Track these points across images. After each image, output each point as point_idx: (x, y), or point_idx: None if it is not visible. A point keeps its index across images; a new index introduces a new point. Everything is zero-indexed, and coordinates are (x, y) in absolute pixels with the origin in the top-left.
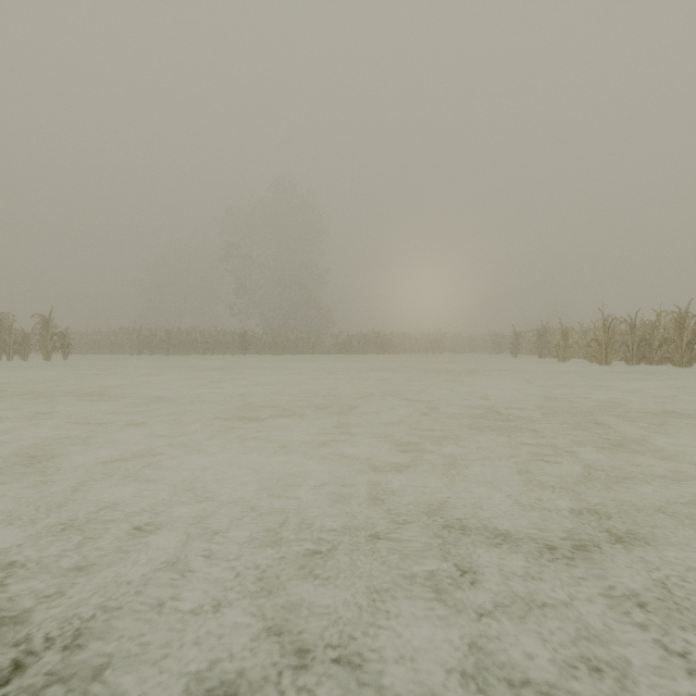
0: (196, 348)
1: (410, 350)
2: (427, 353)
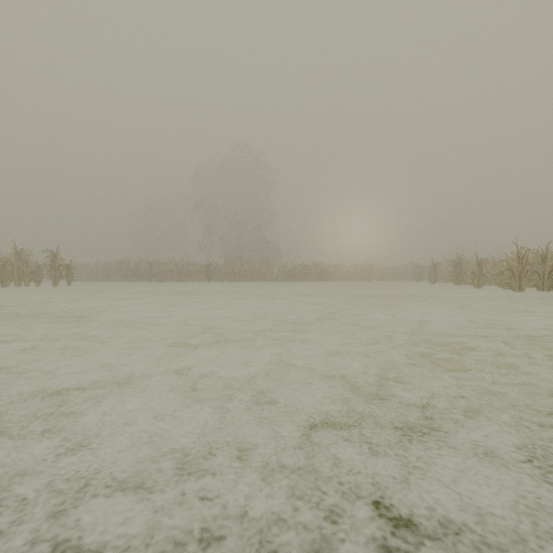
0: (171, 276)
1: (343, 278)
2: (358, 281)
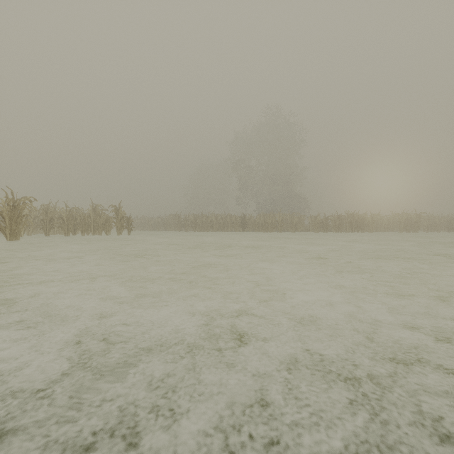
0: (212, 227)
1: (382, 229)
2: (401, 232)
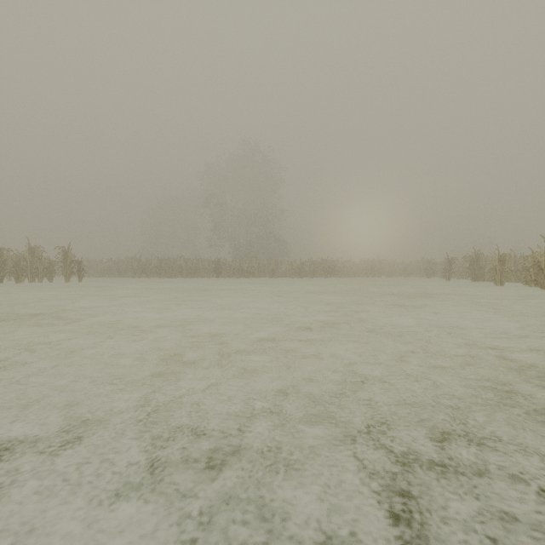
0: (181, 272)
1: (353, 274)
2: (367, 277)
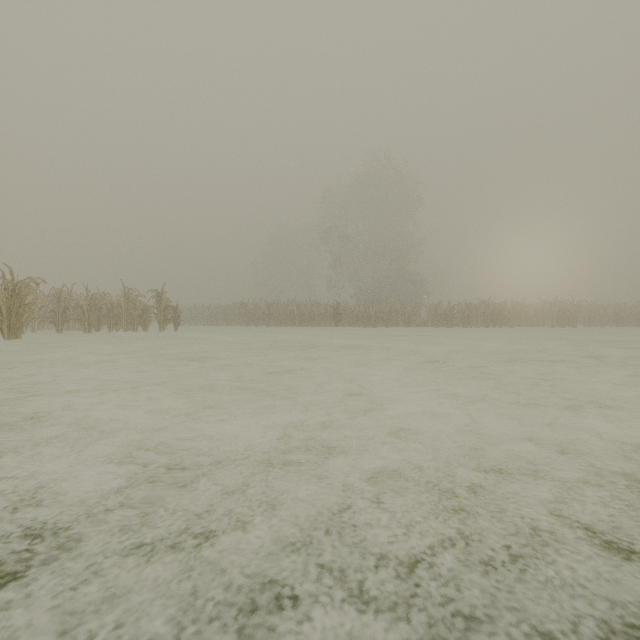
0: (292, 320)
1: (528, 323)
2: (553, 327)
